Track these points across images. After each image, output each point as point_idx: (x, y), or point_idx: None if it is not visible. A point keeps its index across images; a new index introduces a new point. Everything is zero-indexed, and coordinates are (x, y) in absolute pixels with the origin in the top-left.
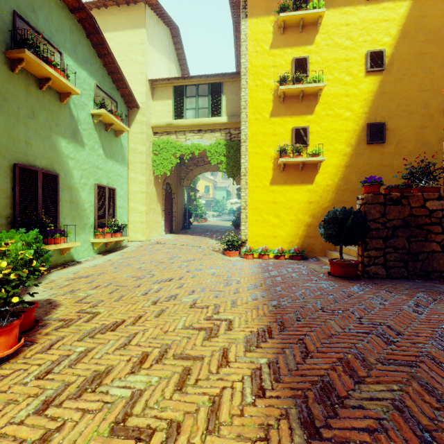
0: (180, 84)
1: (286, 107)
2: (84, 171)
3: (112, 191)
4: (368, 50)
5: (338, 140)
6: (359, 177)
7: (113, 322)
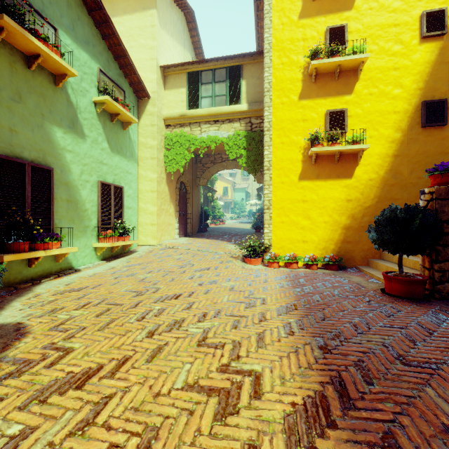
0: (195, 69)
1: (319, 86)
2: (85, 166)
3: (119, 189)
4: (423, 10)
5: (385, 124)
6: (411, 168)
7: (84, 370)
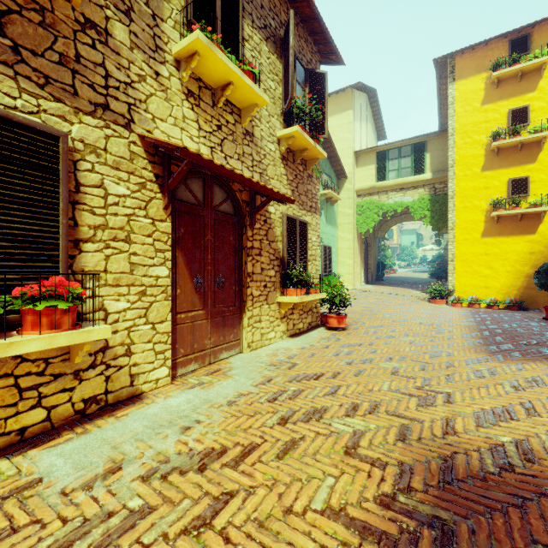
0: (383, 149)
1: (501, 159)
2: None
3: (330, 249)
4: None
5: None
6: None
7: (377, 325)
